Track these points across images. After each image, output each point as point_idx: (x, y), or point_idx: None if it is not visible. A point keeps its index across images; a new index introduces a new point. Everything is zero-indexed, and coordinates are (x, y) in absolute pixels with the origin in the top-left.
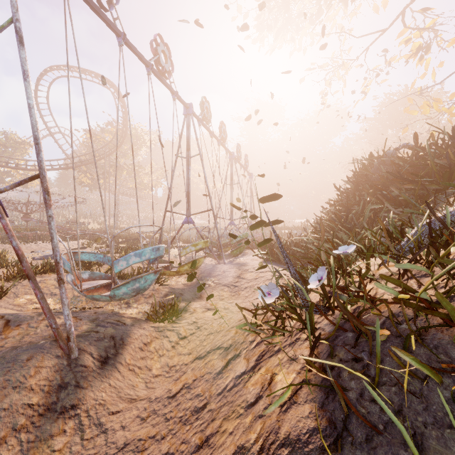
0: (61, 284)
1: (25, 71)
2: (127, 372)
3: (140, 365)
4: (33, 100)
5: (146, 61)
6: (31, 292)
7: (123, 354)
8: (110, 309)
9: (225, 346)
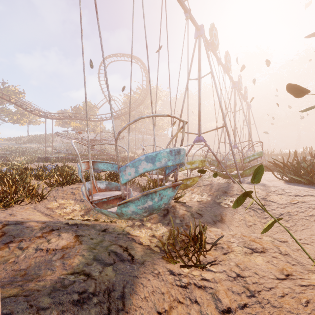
0: None
1: None
2: None
3: None
4: None
5: None
6: (67, 197)
7: None
8: (121, 227)
9: None
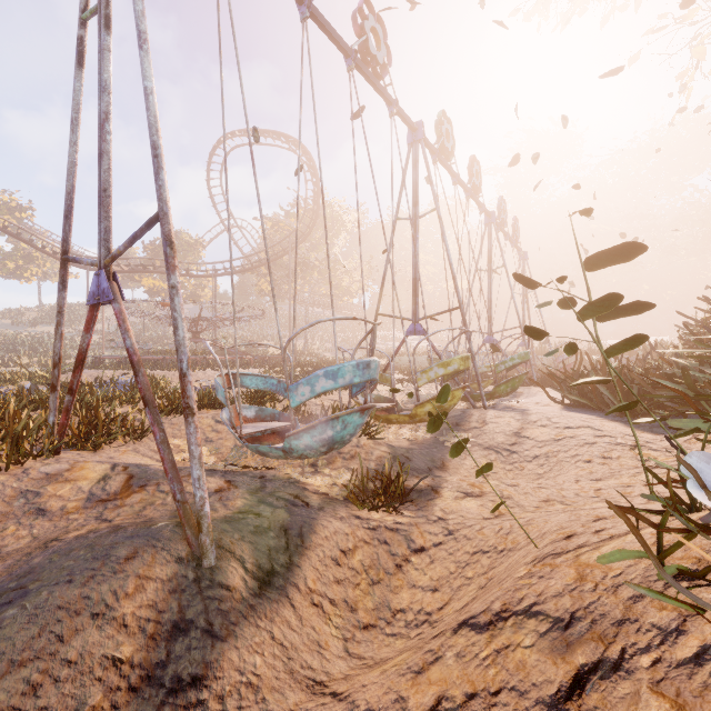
0: (188, 417)
1: (142, 33)
2: (308, 609)
3: (333, 595)
4: (153, 82)
5: (345, 46)
6: (181, 434)
7: (301, 567)
8: (285, 473)
9: (551, 612)
